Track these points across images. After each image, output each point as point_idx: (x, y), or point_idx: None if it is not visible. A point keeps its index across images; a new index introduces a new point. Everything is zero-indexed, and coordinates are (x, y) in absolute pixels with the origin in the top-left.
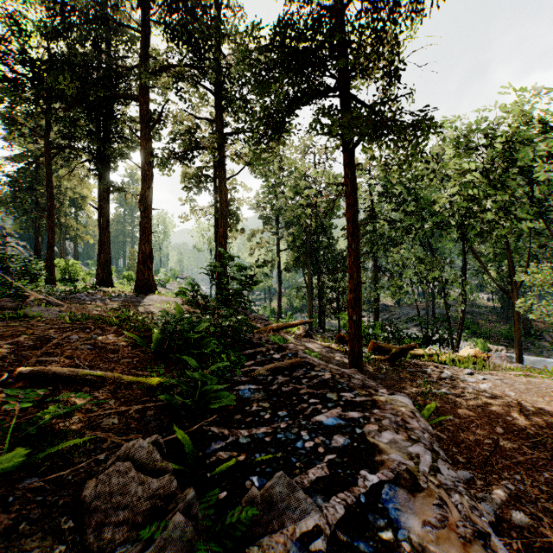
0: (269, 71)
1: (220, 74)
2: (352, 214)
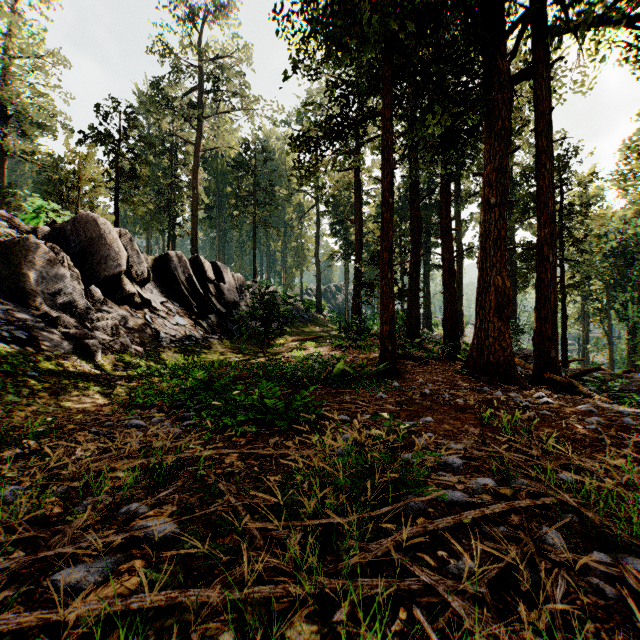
0: (525, 258)
1: (511, 179)
2: (563, 307)
